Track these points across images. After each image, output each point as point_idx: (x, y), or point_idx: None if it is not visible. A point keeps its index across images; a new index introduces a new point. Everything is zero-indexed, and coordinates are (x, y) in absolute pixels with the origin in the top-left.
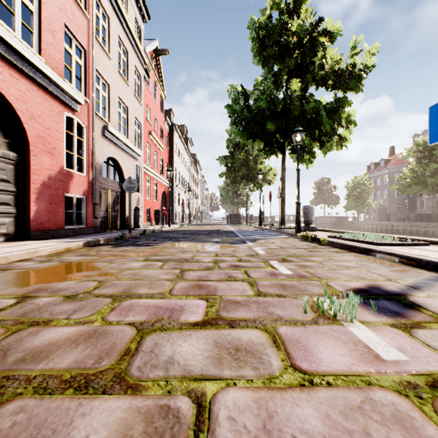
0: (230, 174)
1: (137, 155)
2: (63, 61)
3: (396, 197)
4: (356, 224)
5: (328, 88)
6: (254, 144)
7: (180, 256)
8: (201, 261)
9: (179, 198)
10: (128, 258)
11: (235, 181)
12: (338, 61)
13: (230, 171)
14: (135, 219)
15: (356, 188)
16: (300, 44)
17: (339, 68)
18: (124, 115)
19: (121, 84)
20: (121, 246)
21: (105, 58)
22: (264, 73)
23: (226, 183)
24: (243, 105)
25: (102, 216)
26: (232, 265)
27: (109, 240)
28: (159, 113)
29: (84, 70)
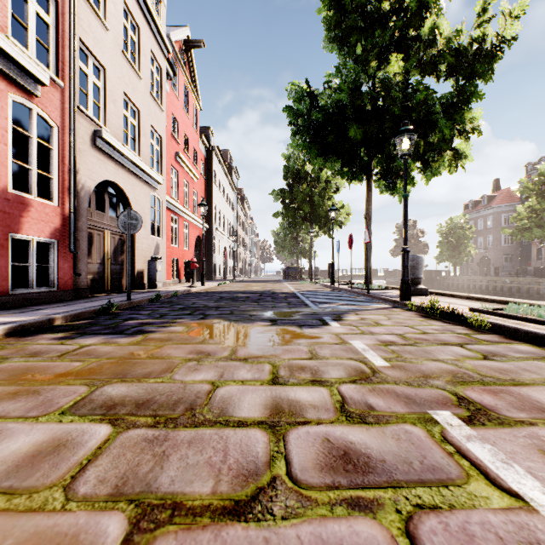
0: (288, 213)
1: (155, 182)
2: (7, 4)
3: (503, 245)
4: (453, 280)
5: (439, 78)
6: (325, 166)
7: (183, 380)
8: (232, 412)
9: (220, 245)
10: (38, 393)
11: (295, 223)
12: (460, 30)
13: (288, 209)
14: (150, 275)
15: (451, 233)
16: (399, 7)
17: (460, 44)
18: (133, 120)
19: (127, 73)
20: (82, 335)
21: (98, 26)
22: (340, 62)
23: (282, 225)
24: (310, 106)
25: (94, 271)
26: (333, 457)
27: (80, 316)
28: (192, 129)
29: (55, 32)
